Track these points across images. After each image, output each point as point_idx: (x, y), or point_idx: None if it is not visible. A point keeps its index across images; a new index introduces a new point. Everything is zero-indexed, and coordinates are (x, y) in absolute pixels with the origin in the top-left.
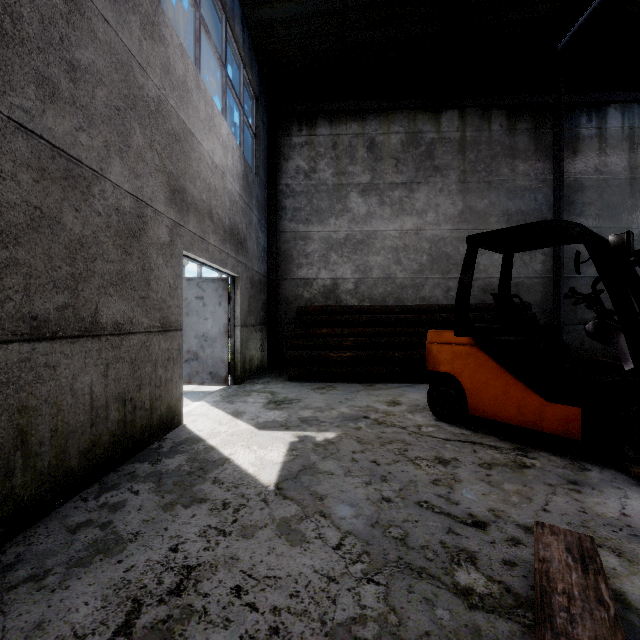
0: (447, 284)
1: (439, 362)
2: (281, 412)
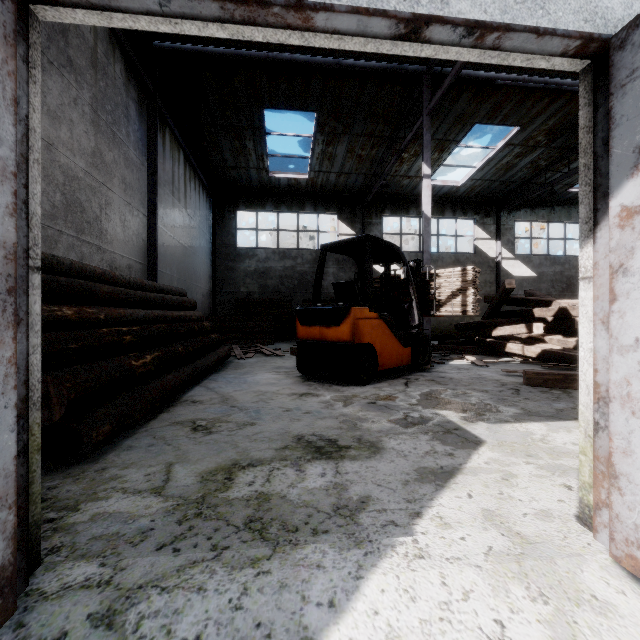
0: (82, 249)
1: (364, 335)
2: (391, 439)
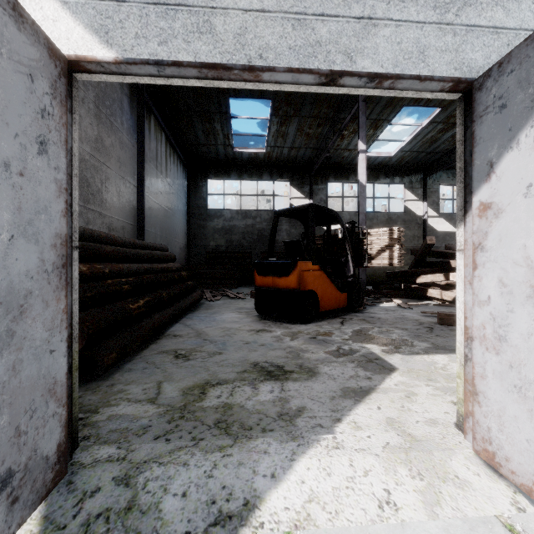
0: (88, 215)
1: (308, 283)
2: (325, 366)
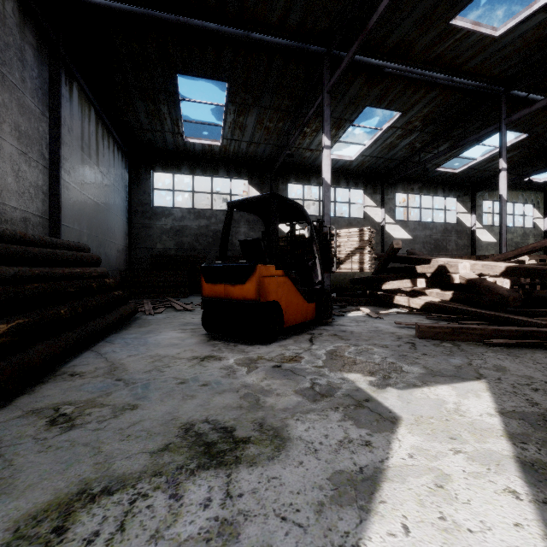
0: None
1: (269, 293)
2: (298, 422)
